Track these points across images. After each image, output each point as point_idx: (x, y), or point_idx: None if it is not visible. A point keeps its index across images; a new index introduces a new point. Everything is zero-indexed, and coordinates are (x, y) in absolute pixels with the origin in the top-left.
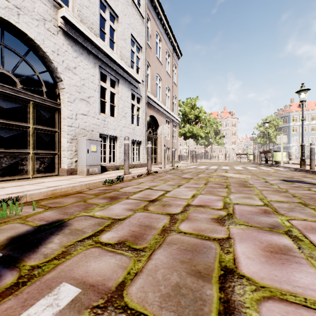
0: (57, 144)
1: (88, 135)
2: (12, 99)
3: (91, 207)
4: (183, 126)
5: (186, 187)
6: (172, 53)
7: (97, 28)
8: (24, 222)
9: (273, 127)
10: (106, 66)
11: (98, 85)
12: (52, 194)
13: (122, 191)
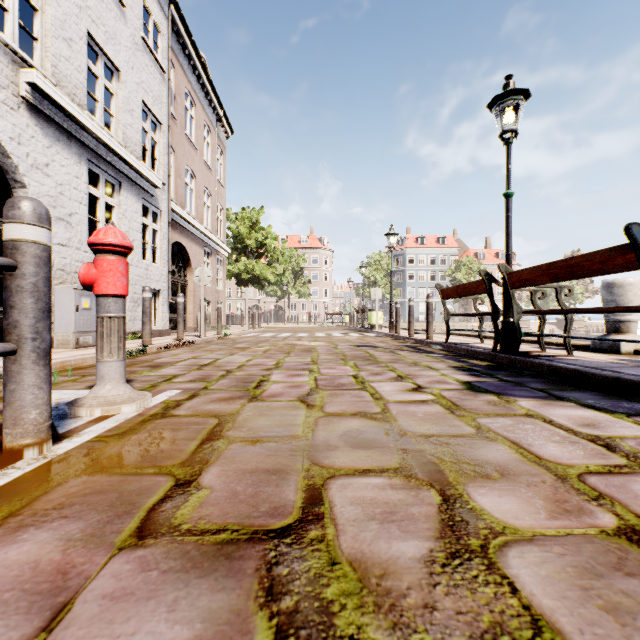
0: None
1: (68, 279)
2: None
3: (137, 372)
4: (236, 259)
5: (241, 355)
6: (215, 127)
7: (83, 94)
8: (80, 382)
9: (383, 271)
10: (99, 160)
11: (85, 193)
12: (62, 368)
13: (159, 362)
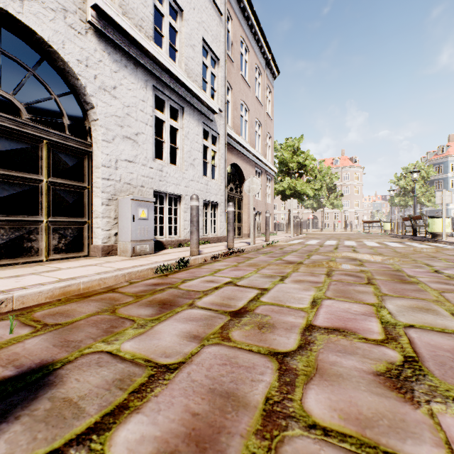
0: (86, 208)
1: (135, 192)
2: (14, 136)
3: (119, 328)
4: (281, 179)
5: (296, 281)
6: (265, 69)
7: (149, 27)
8: None
9: (421, 180)
10: (164, 87)
11: (150, 115)
12: (63, 294)
13: (183, 289)
